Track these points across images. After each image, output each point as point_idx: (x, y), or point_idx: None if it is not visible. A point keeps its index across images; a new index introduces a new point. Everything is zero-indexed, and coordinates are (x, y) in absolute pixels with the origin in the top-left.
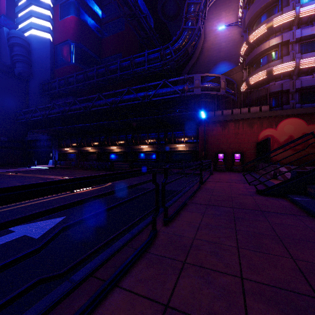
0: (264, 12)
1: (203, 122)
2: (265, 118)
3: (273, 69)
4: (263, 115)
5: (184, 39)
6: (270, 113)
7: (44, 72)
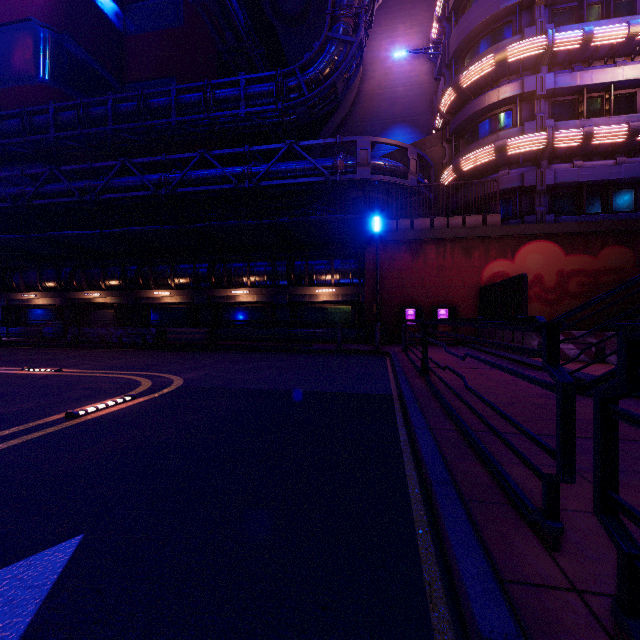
0: (488, 31)
1: (373, 242)
2: (494, 240)
3: (508, 144)
4: (491, 233)
5: (329, 61)
6: (504, 229)
7: None
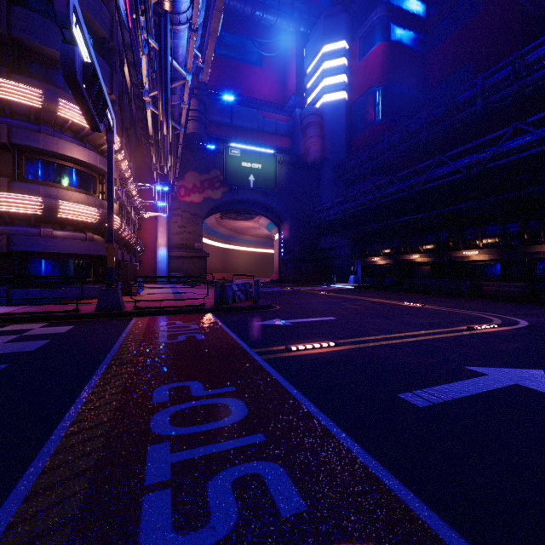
0: None
1: None
2: None
3: None
4: None
5: None
6: None
7: (338, 149)
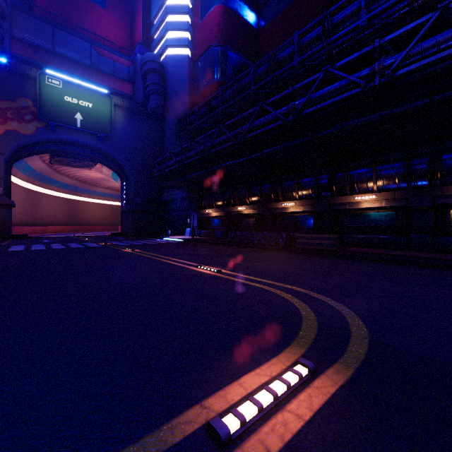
0: None
1: None
2: None
3: None
4: None
5: None
6: None
7: (181, 103)
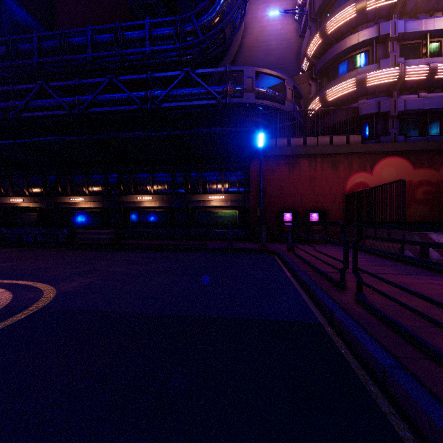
0: None
1: (256, 157)
2: (356, 155)
3: (367, 77)
4: (353, 150)
5: (219, 10)
6: (364, 147)
7: None
